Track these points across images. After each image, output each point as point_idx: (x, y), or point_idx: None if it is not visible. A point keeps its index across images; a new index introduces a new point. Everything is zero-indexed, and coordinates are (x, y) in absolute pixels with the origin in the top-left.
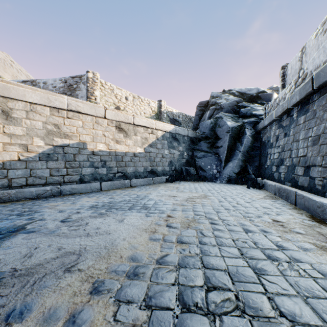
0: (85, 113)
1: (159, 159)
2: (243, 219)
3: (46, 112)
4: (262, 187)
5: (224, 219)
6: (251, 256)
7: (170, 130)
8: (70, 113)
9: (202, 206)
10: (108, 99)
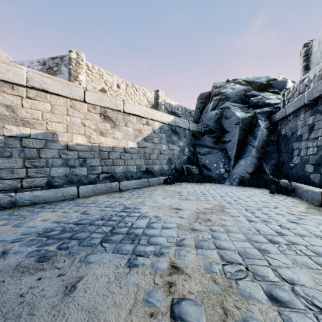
0: (55, 93)
1: (156, 156)
2: None
3: None
4: (292, 192)
5: (291, 279)
6: None
7: (169, 121)
8: (31, 91)
9: (226, 233)
10: (96, 85)
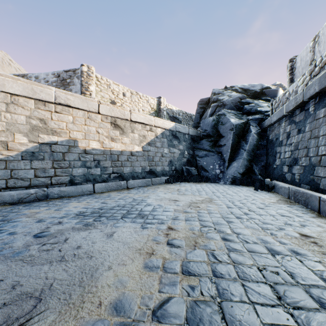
0: (76, 107)
1: (158, 158)
2: (262, 233)
3: (30, 105)
4: (272, 189)
5: (239, 233)
6: (295, 303)
7: (170, 127)
8: (58, 106)
9: (208, 214)
10: (104, 95)
